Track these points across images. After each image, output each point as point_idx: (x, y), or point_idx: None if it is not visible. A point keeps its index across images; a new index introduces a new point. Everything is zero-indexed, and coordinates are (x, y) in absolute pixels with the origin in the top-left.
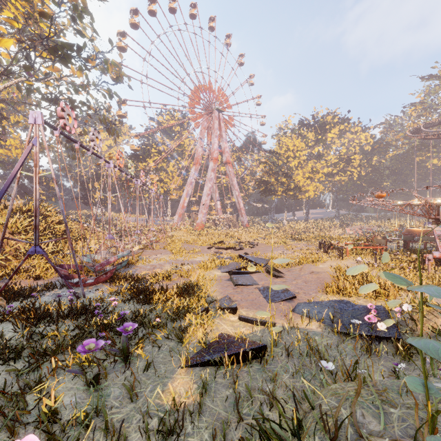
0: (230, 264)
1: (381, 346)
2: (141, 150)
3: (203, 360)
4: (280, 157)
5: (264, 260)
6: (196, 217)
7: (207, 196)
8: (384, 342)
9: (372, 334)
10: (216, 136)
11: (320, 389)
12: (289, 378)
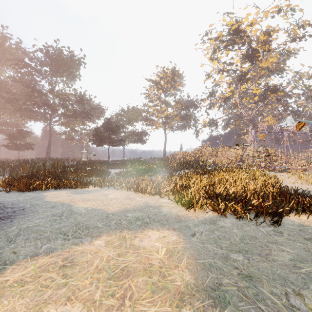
0: None
1: None
2: None
3: None
4: None
5: None
6: None
7: None
8: None
9: None
10: None
11: None
12: None
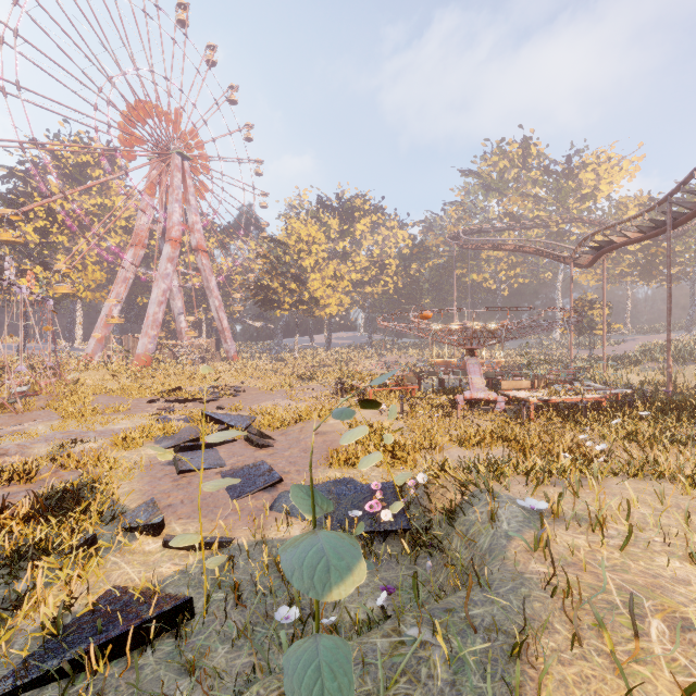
0: (183, 430)
1: (382, 548)
2: (3, 202)
3: (37, 672)
4: (287, 250)
5: (246, 418)
6: (135, 343)
7: (158, 305)
8: (392, 535)
9: (375, 529)
10: (176, 199)
11: (277, 659)
12: (226, 654)
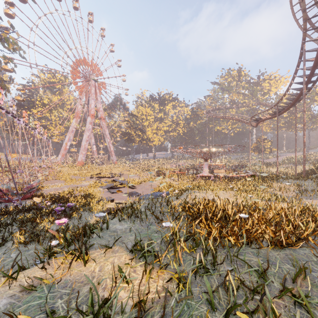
0: (107, 185)
1: None
2: (26, 101)
3: None
4: (137, 118)
5: (127, 181)
6: (77, 157)
7: (86, 141)
8: None
9: None
10: (92, 98)
11: None
12: None
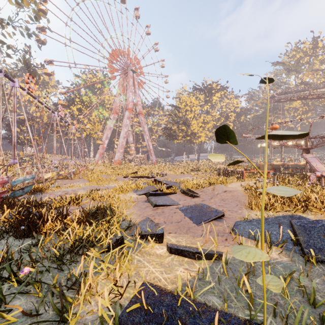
0: (146, 187)
1: None
2: (66, 98)
3: None
4: (180, 110)
5: (177, 183)
6: (114, 155)
7: (123, 138)
8: None
9: None
10: (130, 91)
11: None
12: None
